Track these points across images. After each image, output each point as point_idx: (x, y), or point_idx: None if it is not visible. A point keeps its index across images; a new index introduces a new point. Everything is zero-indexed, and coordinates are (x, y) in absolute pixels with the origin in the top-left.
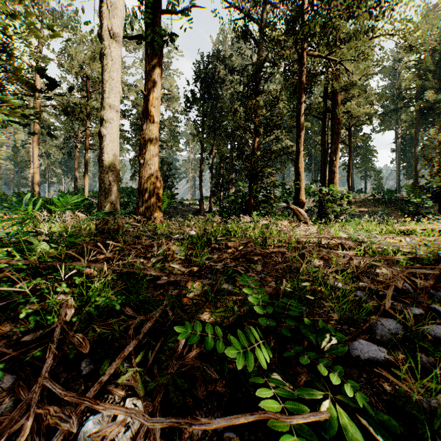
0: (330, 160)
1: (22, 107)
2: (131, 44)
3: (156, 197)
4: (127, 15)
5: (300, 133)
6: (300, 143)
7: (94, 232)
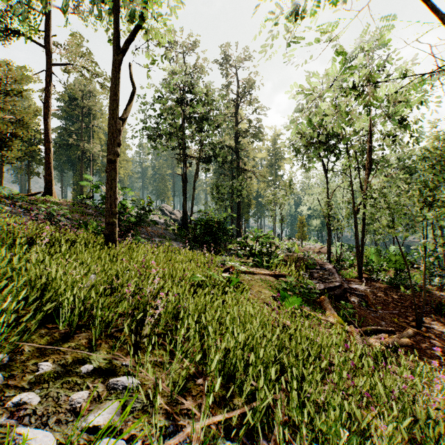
0: None
1: None
2: None
3: None
4: None
5: None
6: None
7: None
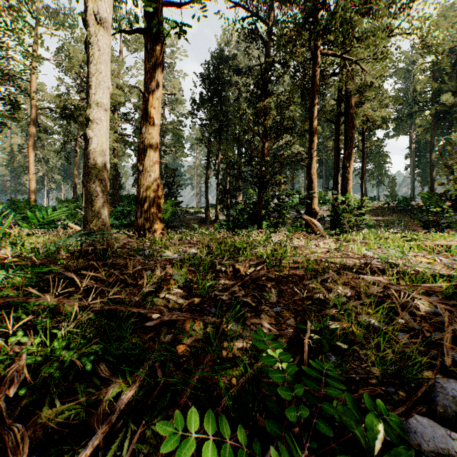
0: (343, 167)
1: (15, 109)
2: (133, 43)
3: (156, 207)
4: (129, 13)
5: (312, 137)
6: (313, 148)
7: (79, 251)
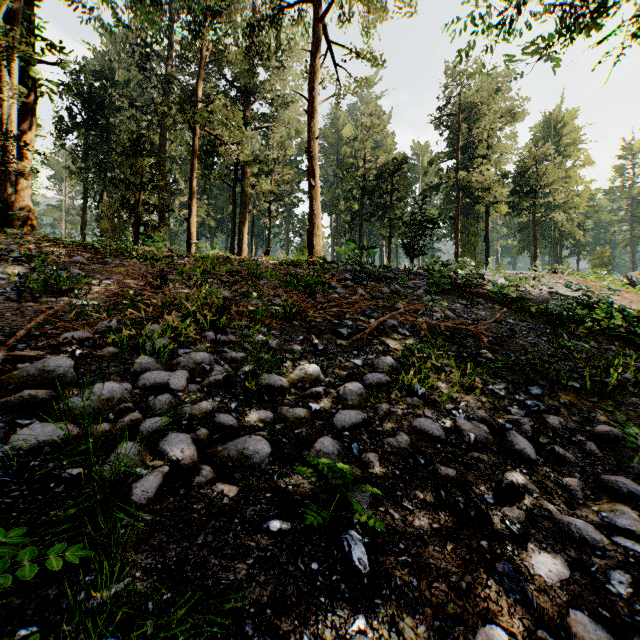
0: (239, 229)
1: None
2: None
3: (31, 226)
4: None
5: (191, 196)
6: (192, 205)
7: None
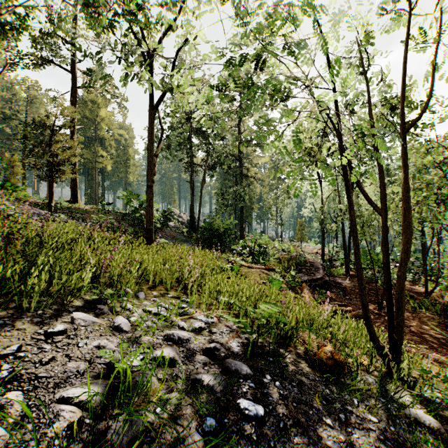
0: None
1: None
2: None
3: None
4: None
5: None
6: None
7: None
